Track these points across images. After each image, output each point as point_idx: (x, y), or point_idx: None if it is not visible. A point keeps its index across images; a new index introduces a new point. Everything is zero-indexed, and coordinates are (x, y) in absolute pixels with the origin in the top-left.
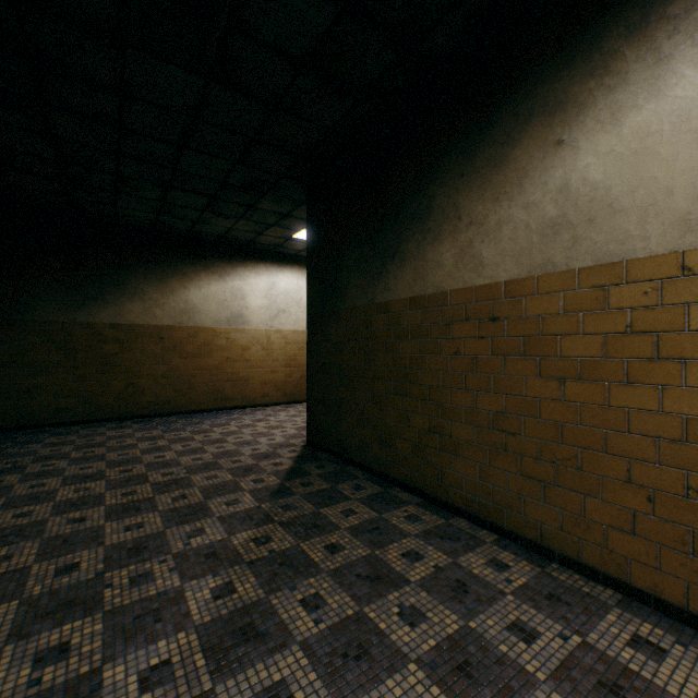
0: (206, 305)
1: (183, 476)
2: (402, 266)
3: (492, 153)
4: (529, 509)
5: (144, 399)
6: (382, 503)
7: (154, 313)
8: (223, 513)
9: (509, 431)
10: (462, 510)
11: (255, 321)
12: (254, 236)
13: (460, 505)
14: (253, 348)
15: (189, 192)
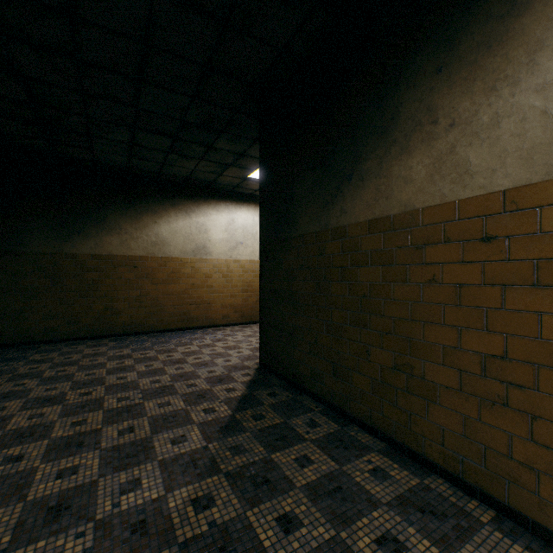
0: (174, 238)
1: (137, 401)
2: (361, 186)
3: (485, 31)
4: (548, 489)
5: (121, 320)
6: (340, 447)
7: (129, 245)
8: (166, 455)
9: (513, 381)
10: (440, 468)
11: (217, 252)
12: (215, 176)
13: (437, 461)
14: (215, 275)
15: (153, 133)
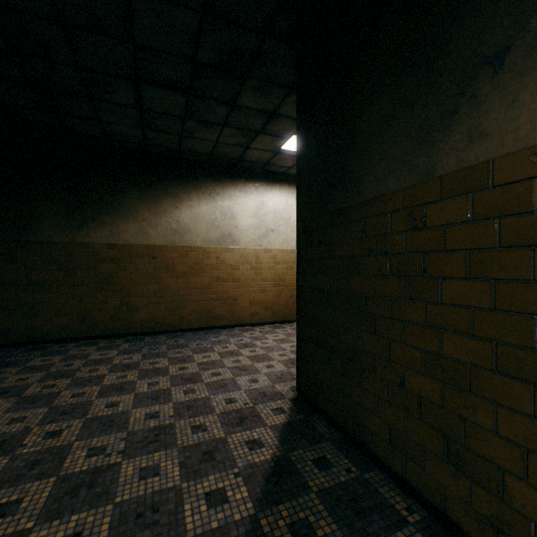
0: (197, 225)
1: (113, 460)
2: None
3: None
4: None
5: (138, 317)
6: None
7: (147, 233)
8: None
9: None
10: None
11: (244, 240)
12: (241, 151)
13: None
14: (242, 267)
15: (161, 87)
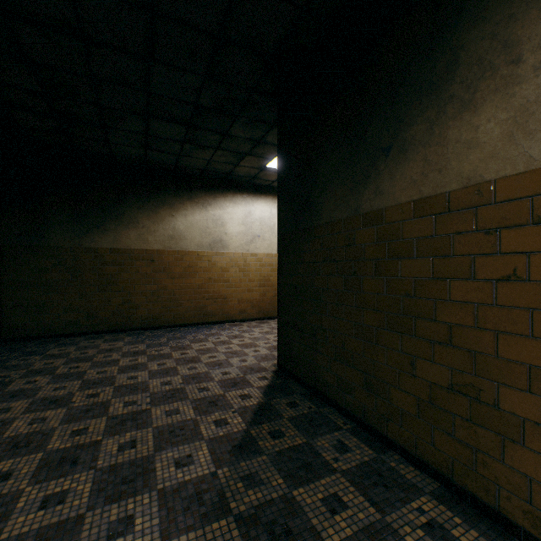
0: (191, 232)
1: (144, 407)
2: (403, 160)
3: None
4: None
5: (138, 314)
6: (379, 485)
7: (146, 239)
8: (167, 482)
9: None
10: (525, 533)
11: (233, 245)
12: (231, 167)
13: (520, 522)
14: (231, 269)
15: (166, 121)
